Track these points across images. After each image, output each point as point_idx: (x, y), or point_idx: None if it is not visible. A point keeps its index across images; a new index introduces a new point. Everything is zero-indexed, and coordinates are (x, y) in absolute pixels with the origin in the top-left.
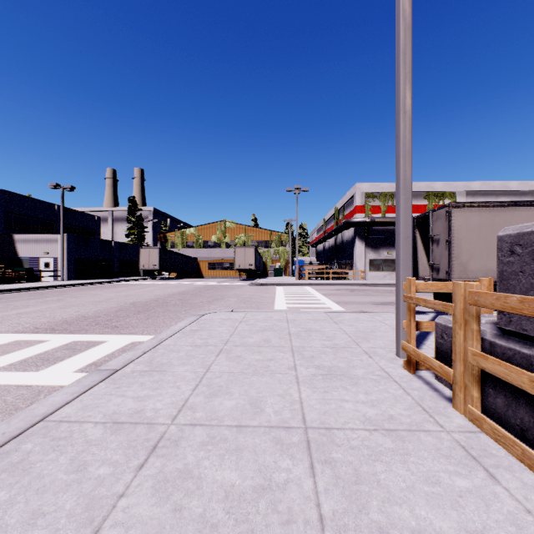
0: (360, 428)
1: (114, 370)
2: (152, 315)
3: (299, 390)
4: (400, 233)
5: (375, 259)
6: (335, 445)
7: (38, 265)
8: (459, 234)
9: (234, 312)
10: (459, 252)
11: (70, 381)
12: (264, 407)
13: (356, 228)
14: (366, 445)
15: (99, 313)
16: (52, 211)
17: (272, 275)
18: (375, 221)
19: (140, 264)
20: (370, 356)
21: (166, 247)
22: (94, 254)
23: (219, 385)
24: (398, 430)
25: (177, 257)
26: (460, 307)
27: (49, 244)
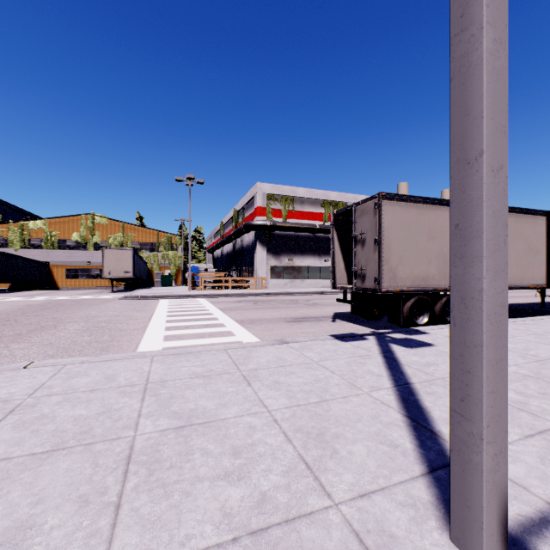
0: None
1: None
2: None
3: None
4: (484, 150)
5: (276, 266)
6: None
7: None
8: (389, 233)
9: (28, 370)
10: (389, 255)
11: None
12: None
13: (258, 231)
14: None
15: None
16: None
17: (159, 285)
18: (276, 225)
19: None
20: None
21: None
22: None
23: None
24: None
25: (7, 260)
26: None
27: None
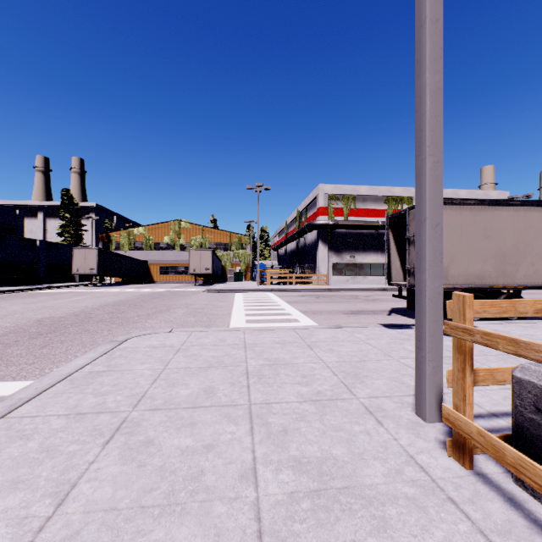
0: None
1: None
2: (54, 340)
3: None
4: (426, 217)
5: (337, 263)
6: None
7: None
8: None
9: (173, 333)
10: None
11: None
12: None
13: (319, 230)
14: None
15: None
16: None
17: (231, 280)
18: (338, 224)
19: (73, 267)
20: (379, 420)
21: (109, 248)
22: (11, 256)
23: None
24: None
25: (121, 260)
26: None
27: None
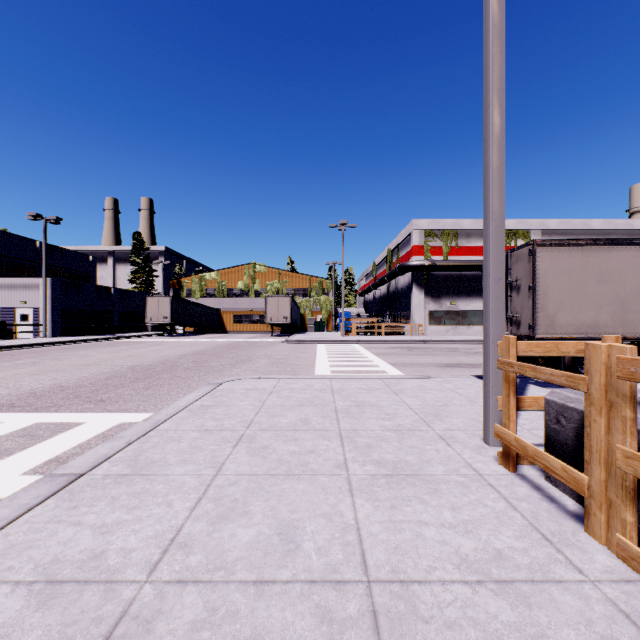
0: (456, 579)
1: (76, 474)
2: (154, 384)
3: (353, 504)
4: (490, 273)
5: (435, 310)
6: (421, 621)
7: (13, 318)
8: (545, 280)
9: (262, 379)
10: (545, 301)
11: (12, 491)
12: (301, 540)
13: (413, 273)
14: (471, 617)
15: (83, 381)
16: (33, 249)
17: (312, 330)
18: (435, 265)
19: (147, 316)
20: (449, 444)
21: (181, 295)
22: (87, 304)
23: (234, 498)
24: (516, 583)
25: (194, 308)
26: (599, 381)
27: (27, 291)
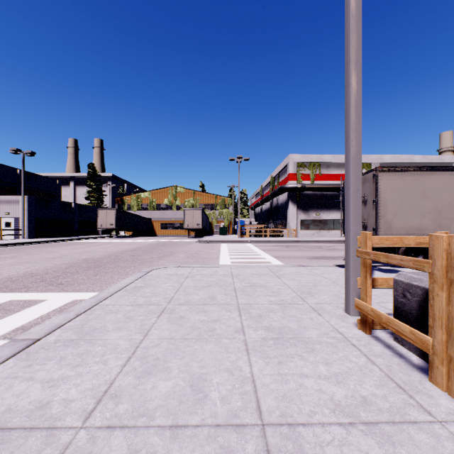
0: (332, 422)
1: (34, 339)
2: (101, 271)
3: (249, 361)
4: (350, 186)
5: (305, 219)
6: None
7: None
8: (385, 195)
9: (180, 267)
10: (385, 211)
11: None
12: (209, 391)
13: (289, 193)
14: None
15: (49, 269)
16: (15, 175)
17: (217, 234)
18: (305, 187)
19: (98, 223)
20: (319, 314)
21: (123, 209)
22: (55, 215)
23: (156, 357)
24: (380, 424)
25: (132, 217)
26: (441, 264)
27: (10, 205)
